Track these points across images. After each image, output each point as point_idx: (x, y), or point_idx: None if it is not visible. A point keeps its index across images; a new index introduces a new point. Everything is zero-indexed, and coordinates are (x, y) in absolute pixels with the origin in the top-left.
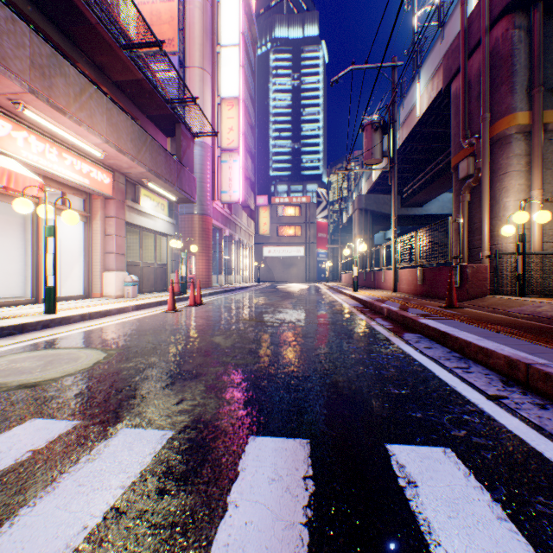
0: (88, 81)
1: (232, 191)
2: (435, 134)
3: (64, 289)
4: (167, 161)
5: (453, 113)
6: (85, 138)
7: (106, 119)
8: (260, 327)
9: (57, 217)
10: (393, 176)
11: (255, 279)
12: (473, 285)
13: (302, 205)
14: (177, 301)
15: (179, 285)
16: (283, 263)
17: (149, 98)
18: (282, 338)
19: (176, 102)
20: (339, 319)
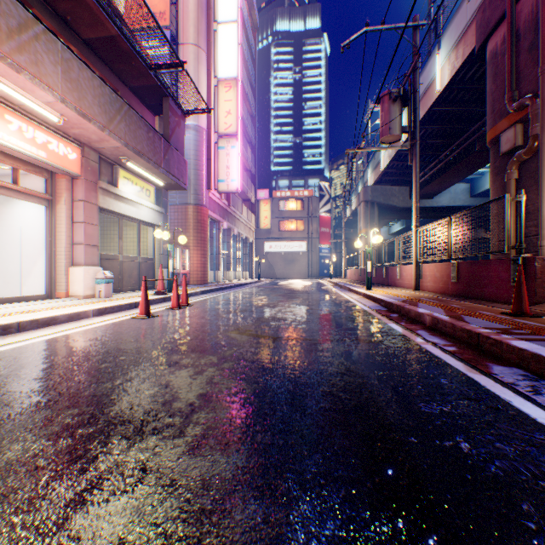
0: (31, 16)
1: (229, 180)
2: (454, 114)
3: (25, 288)
4: (149, 136)
5: (491, 75)
6: (31, 94)
7: (61, 71)
8: (254, 347)
9: (17, 201)
10: (414, 155)
11: (256, 275)
12: (543, 284)
13: (304, 198)
14: (159, 301)
15: (163, 282)
16: (285, 258)
17: (128, 63)
18: (290, 376)
19: (160, 67)
20: (366, 331)
